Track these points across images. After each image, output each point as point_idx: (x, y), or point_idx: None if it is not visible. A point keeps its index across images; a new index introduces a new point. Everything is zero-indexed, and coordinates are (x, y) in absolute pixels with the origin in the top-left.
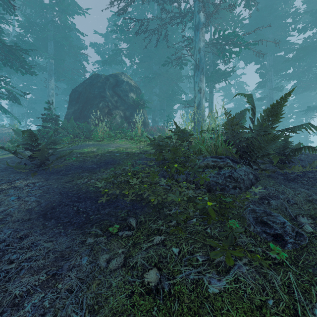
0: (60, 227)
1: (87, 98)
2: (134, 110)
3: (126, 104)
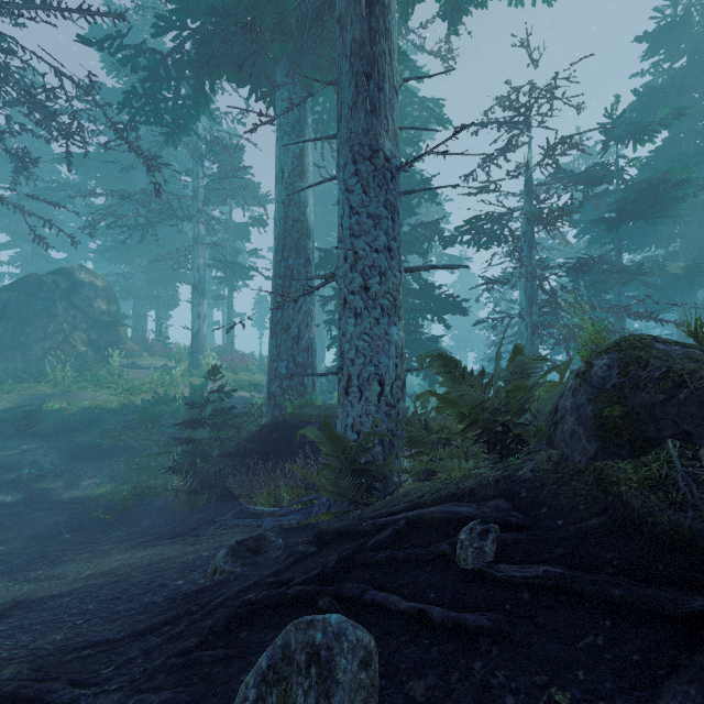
0: (88, 461)
1: (22, 315)
2: (105, 329)
3: (90, 319)
